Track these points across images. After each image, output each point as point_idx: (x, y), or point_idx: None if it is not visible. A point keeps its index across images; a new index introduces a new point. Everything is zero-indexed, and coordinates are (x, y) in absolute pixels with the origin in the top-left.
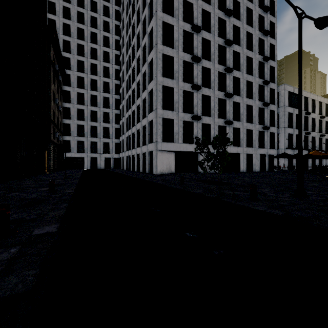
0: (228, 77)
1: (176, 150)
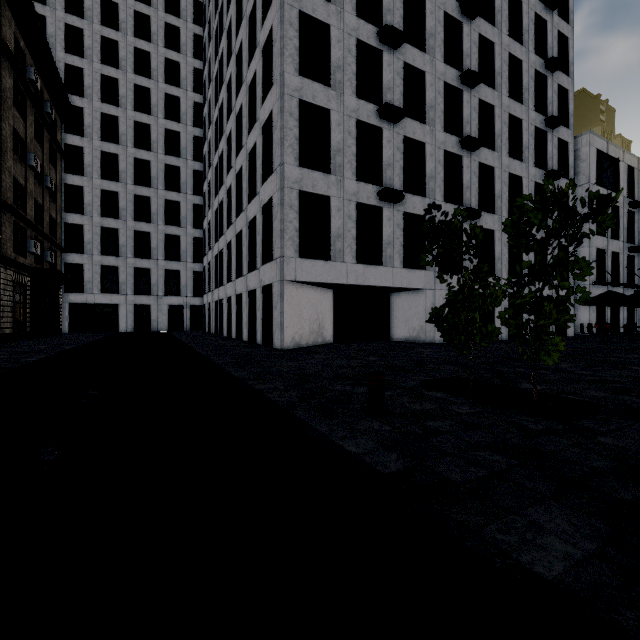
0: (468, 99)
1: (336, 283)
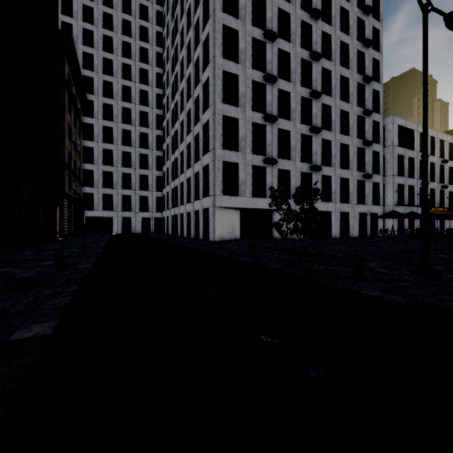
0: (315, 104)
1: (241, 207)
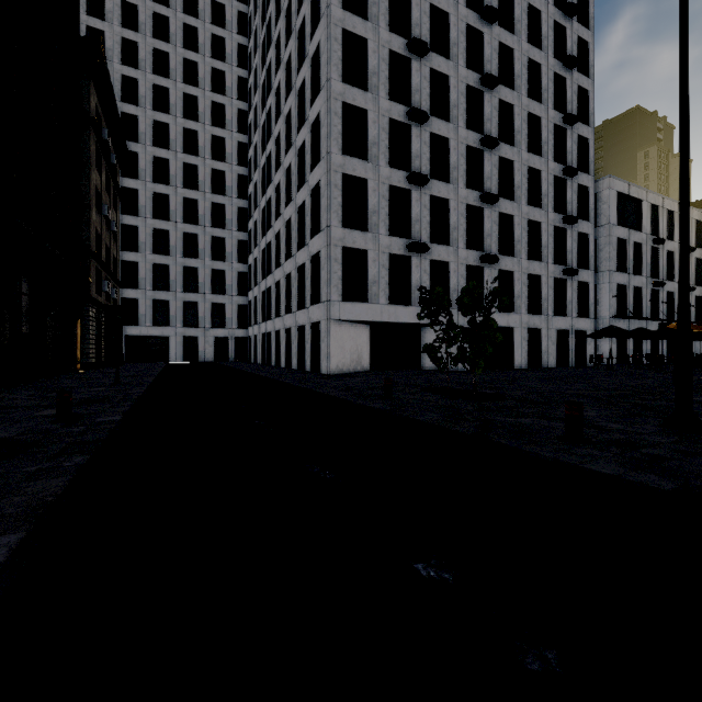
0: (489, 158)
1: (372, 321)
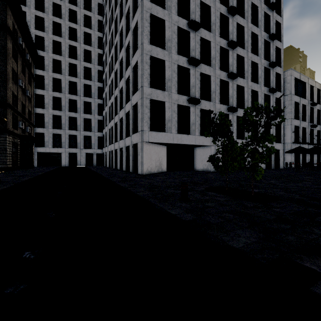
0: (231, 54)
1: (168, 143)
